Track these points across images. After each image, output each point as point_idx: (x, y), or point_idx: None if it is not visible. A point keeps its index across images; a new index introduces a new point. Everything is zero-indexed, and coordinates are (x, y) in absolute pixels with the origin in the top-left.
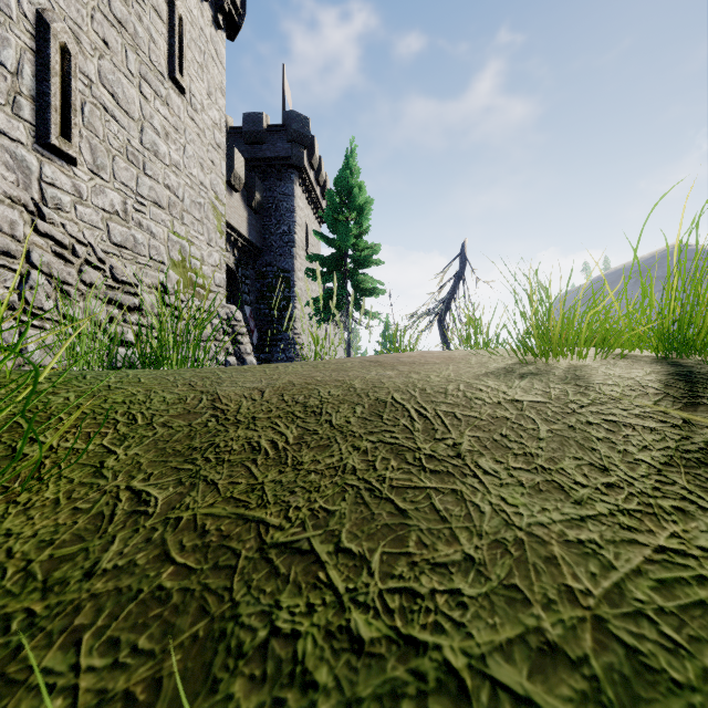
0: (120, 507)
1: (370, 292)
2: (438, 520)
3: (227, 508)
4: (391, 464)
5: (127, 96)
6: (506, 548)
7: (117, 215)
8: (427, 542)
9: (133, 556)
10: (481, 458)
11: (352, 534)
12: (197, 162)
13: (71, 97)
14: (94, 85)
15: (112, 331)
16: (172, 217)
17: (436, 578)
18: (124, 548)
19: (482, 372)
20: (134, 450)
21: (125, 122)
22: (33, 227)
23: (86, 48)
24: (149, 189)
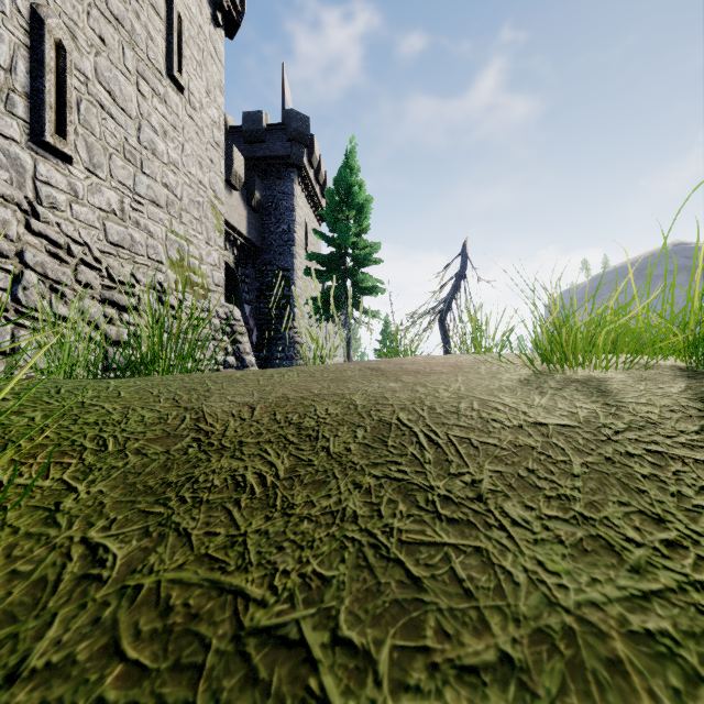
0: (69, 568)
1: (369, 291)
2: (461, 594)
3: (199, 571)
4: (399, 508)
5: (124, 94)
6: (552, 641)
7: (114, 214)
8: (449, 630)
9: (73, 647)
10: (507, 501)
11: (353, 615)
12: (196, 160)
13: (66, 95)
14: (90, 82)
15: (108, 331)
16: (170, 216)
17: (464, 691)
18: (64, 633)
19: (496, 385)
20: (98, 486)
21: (122, 120)
22: (27, 226)
23: (82, 44)
24: (147, 188)
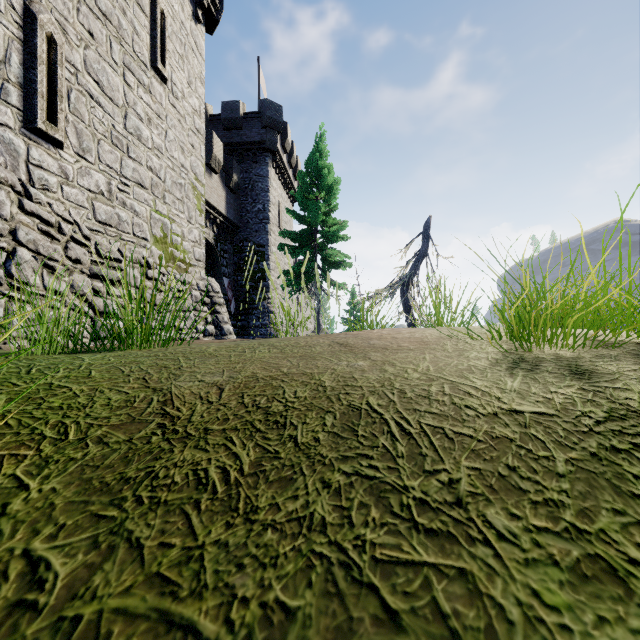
0: (3, 591)
1: (337, 265)
2: (447, 637)
3: (148, 596)
4: (371, 514)
5: (112, 84)
6: None
7: (102, 195)
8: None
9: None
10: (489, 507)
11: None
12: (178, 145)
13: (57, 85)
14: (80, 73)
15: (96, 303)
16: (154, 196)
17: None
18: None
19: (464, 365)
20: (52, 483)
21: (110, 108)
22: (20, 206)
23: (72, 38)
24: (133, 171)
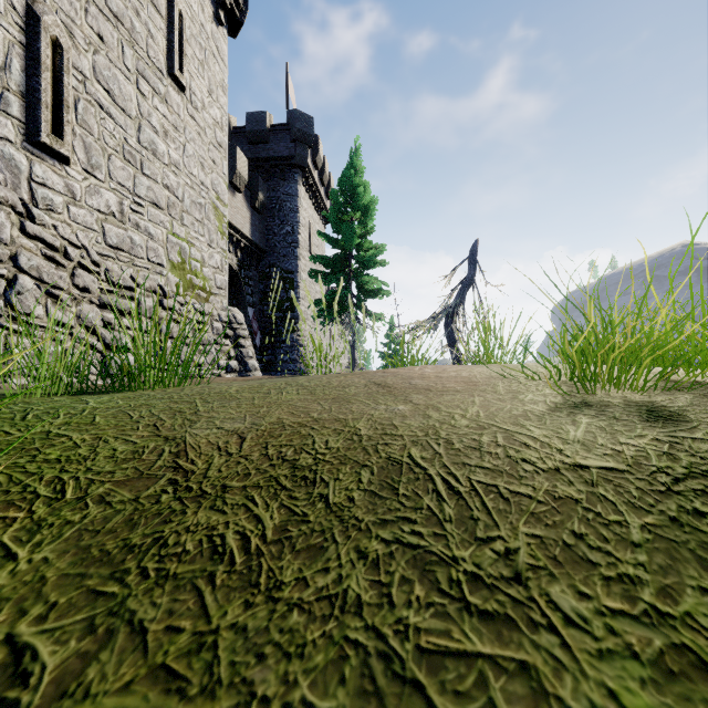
0: None
1: (374, 293)
2: None
3: (151, 694)
4: (414, 591)
5: (124, 93)
6: None
7: (113, 216)
8: None
9: None
10: (554, 584)
11: None
12: (197, 161)
13: (63, 94)
14: (88, 81)
15: (107, 336)
16: (171, 218)
17: None
18: None
19: (519, 410)
20: (44, 551)
21: (121, 119)
22: (22, 229)
23: (80, 42)
24: (147, 189)
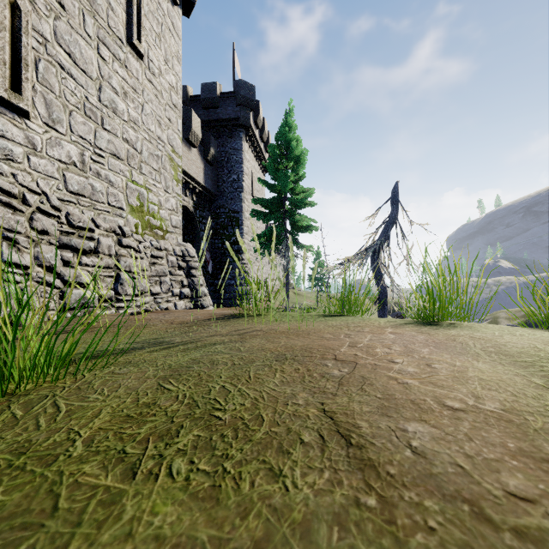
0: None
1: (305, 229)
2: None
3: None
4: None
5: (85, 57)
6: None
7: (74, 165)
8: None
9: None
10: None
11: None
12: (155, 119)
13: (22, 53)
14: (49, 44)
15: (65, 274)
16: (130, 167)
17: None
18: None
19: None
20: None
21: (83, 80)
22: None
23: (41, 8)
24: (108, 142)
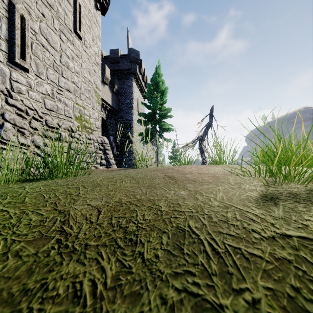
0: None
1: (166, 130)
2: None
3: None
4: None
5: (54, 40)
6: None
7: (49, 95)
8: None
9: None
10: None
11: None
12: (87, 71)
13: (25, 40)
14: (37, 34)
15: (46, 150)
16: (75, 96)
17: None
18: None
19: (244, 195)
20: None
21: (52, 52)
22: (6, 101)
23: (33, 17)
24: (64, 83)
